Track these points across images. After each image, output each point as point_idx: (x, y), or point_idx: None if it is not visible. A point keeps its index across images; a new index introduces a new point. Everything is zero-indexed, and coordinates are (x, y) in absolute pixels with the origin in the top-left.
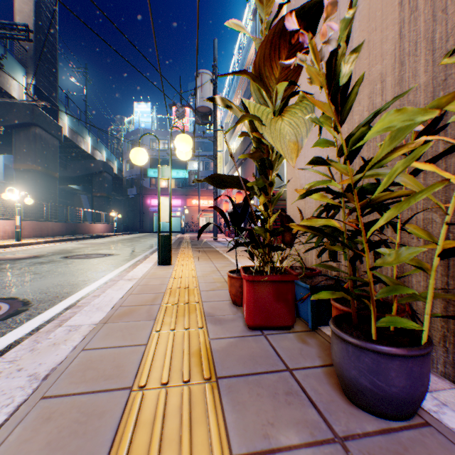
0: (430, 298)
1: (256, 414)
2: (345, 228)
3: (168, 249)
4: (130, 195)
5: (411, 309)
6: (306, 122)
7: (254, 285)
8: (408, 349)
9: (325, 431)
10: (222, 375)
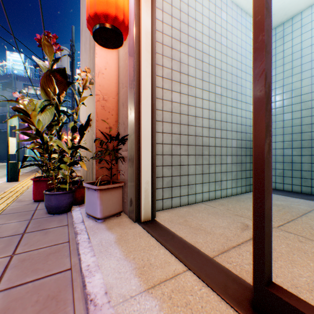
0: (68, 178)
1: (7, 219)
2: (58, 158)
3: (16, 171)
4: (2, 129)
5: (80, 184)
6: (50, 118)
7: (37, 182)
8: (57, 192)
9: (29, 219)
10: (3, 214)
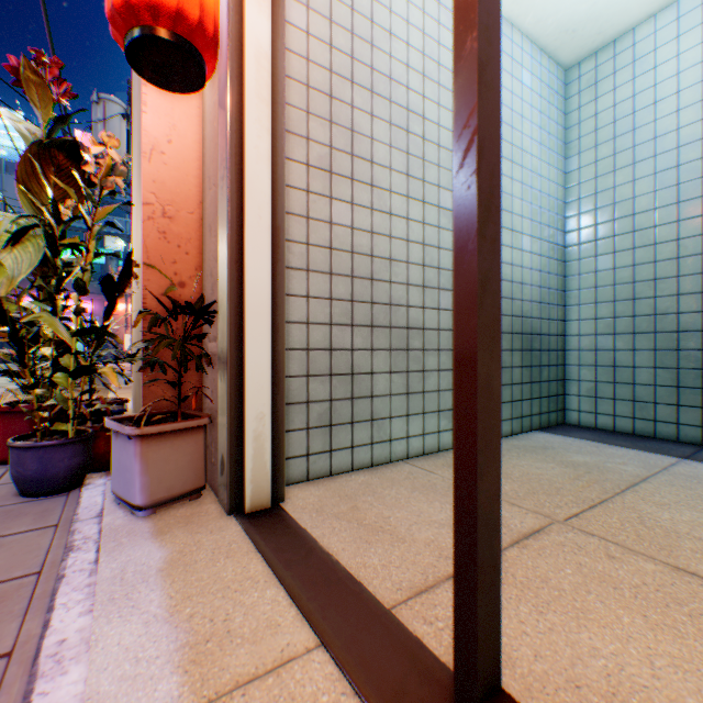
0: (73, 407)
1: None
2: (53, 357)
3: None
4: None
5: None
6: (34, 258)
7: (5, 417)
8: (42, 442)
9: None
10: None
